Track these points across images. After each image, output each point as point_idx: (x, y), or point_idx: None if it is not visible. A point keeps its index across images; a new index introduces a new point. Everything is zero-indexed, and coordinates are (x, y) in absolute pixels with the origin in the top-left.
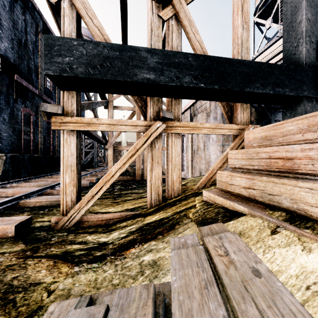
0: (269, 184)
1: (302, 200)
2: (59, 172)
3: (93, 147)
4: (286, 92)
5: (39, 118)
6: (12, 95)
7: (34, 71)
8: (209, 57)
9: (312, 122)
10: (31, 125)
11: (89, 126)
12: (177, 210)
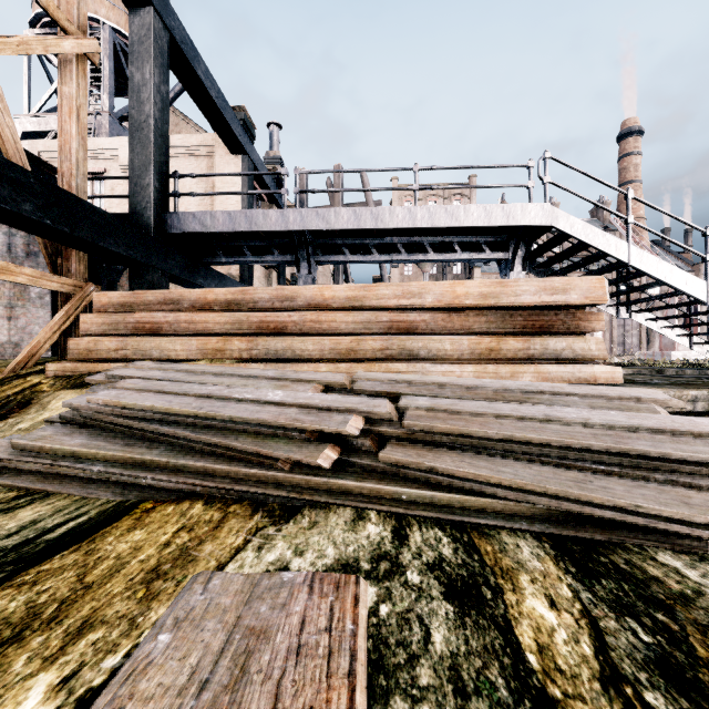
0: (143, 343)
1: (167, 349)
2: None
3: None
4: (138, 257)
5: None
6: None
7: None
8: (58, 189)
9: (168, 297)
10: None
11: None
12: (8, 394)
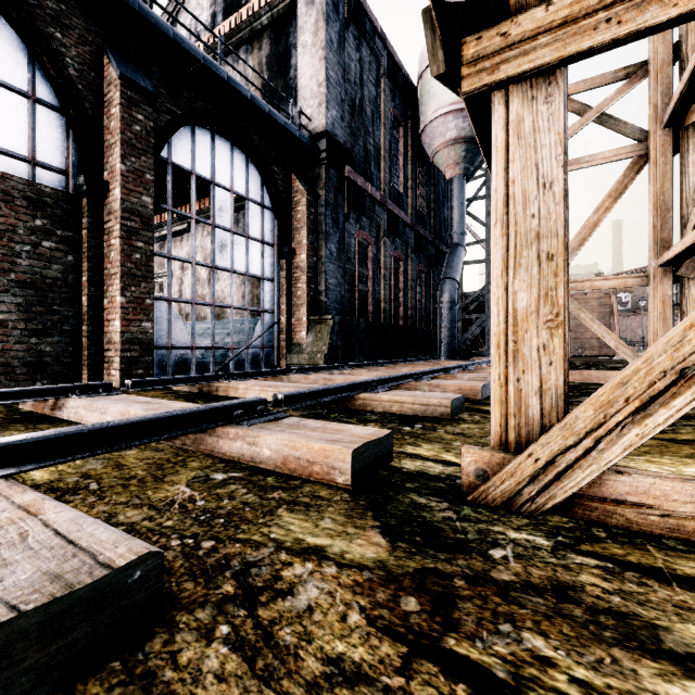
0: None
1: None
2: (418, 359)
3: (478, 311)
4: None
5: (381, 250)
6: (341, 208)
7: (373, 158)
8: None
9: None
10: (368, 264)
11: (643, 5)
12: None
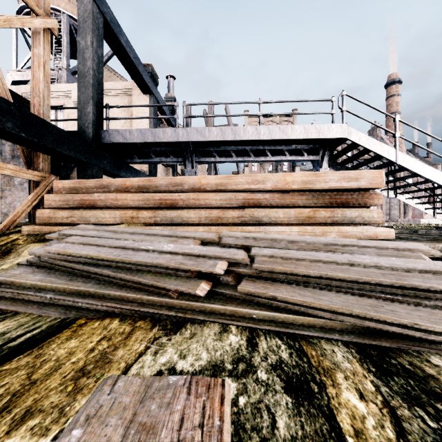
0: (84, 213)
1: (100, 217)
2: None
3: None
4: (83, 158)
5: None
6: None
7: None
8: (30, 113)
9: (101, 184)
10: None
11: None
12: None
